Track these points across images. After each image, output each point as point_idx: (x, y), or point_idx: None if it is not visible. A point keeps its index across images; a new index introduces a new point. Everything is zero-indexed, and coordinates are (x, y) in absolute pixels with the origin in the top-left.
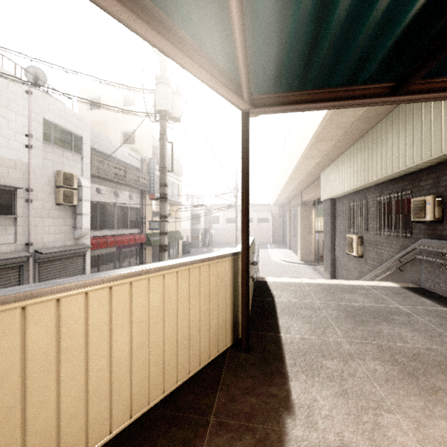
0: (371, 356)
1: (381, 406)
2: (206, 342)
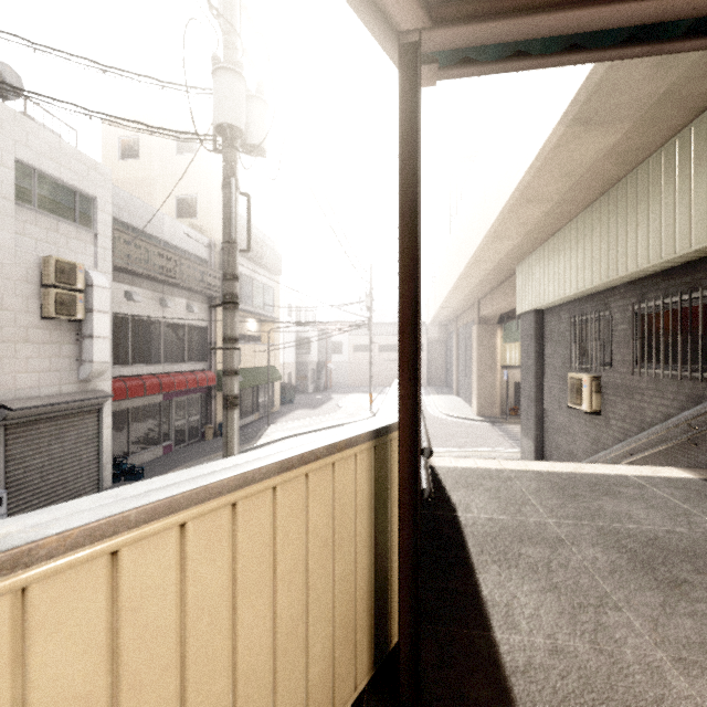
0: None
1: None
2: None
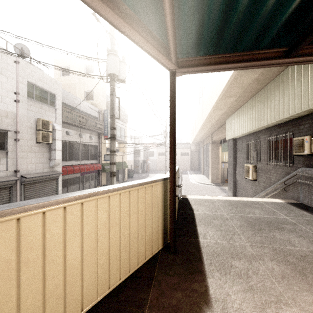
0: (268, 257)
1: (280, 300)
2: (143, 247)
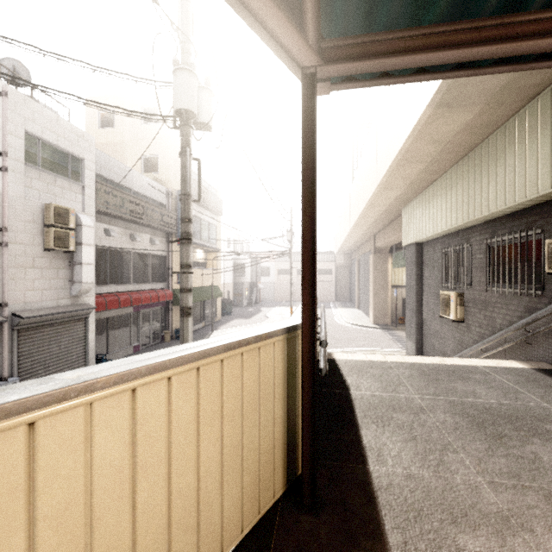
0: (542, 521)
1: None
2: (235, 503)
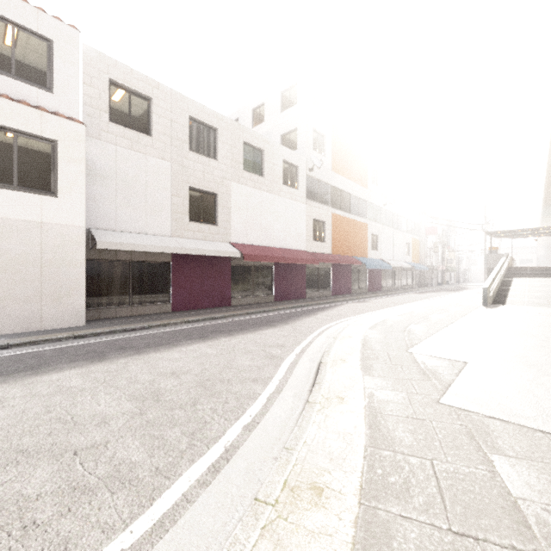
0: None
1: None
2: None
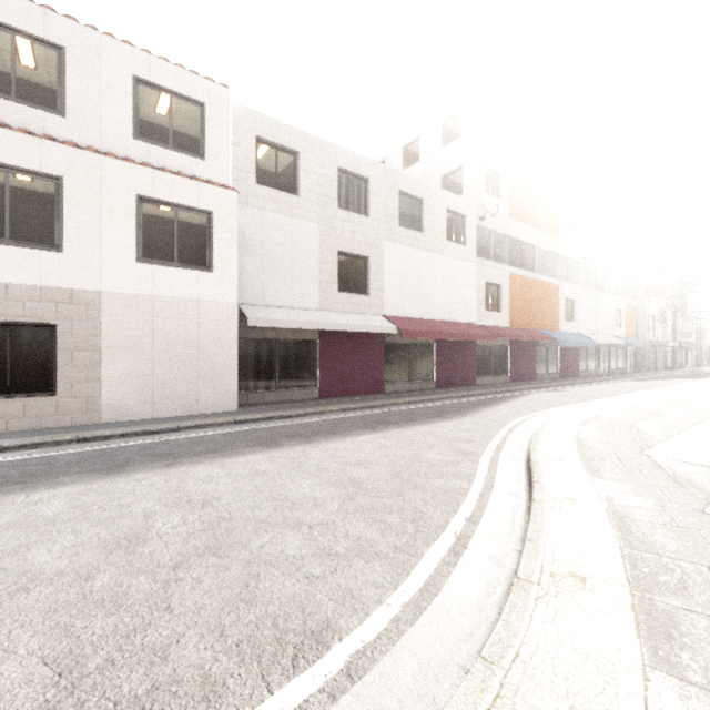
0: None
1: None
2: None
